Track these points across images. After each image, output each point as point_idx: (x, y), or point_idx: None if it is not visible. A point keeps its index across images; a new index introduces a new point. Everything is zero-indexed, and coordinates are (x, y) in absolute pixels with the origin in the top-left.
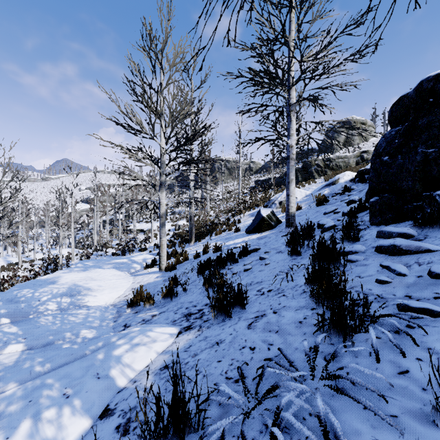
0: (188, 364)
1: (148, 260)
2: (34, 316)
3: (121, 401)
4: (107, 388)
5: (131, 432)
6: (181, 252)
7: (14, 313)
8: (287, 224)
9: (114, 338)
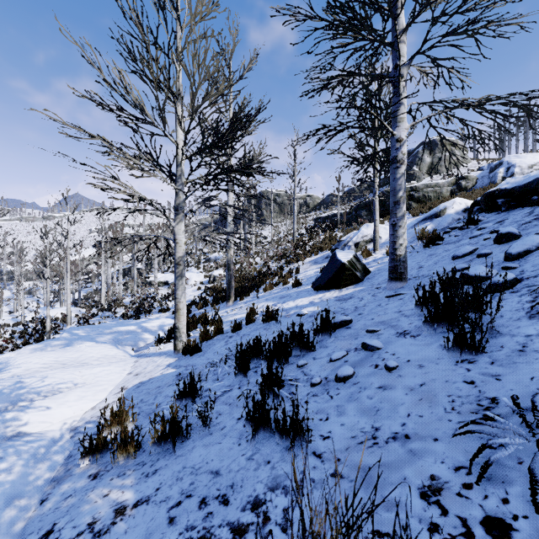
0: None
1: (166, 328)
2: None
3: None
4: None
5: None
6: (213, 318)
7: None
8: (392, 275)
9: None
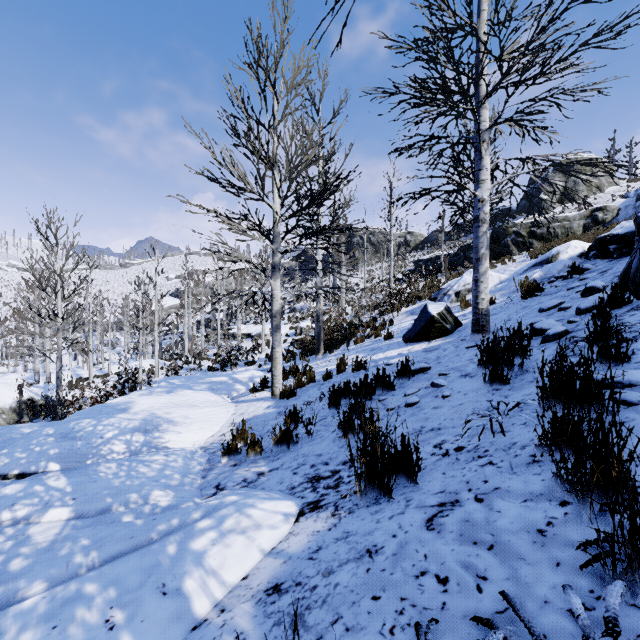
0: (315, 590)
1: (256, 380)
2: (92, 461)
3: None
4: (176, 617)
5: None
6: (304, 369)
7: (67, 455)
8: (474, 328)
9: (197, 513)
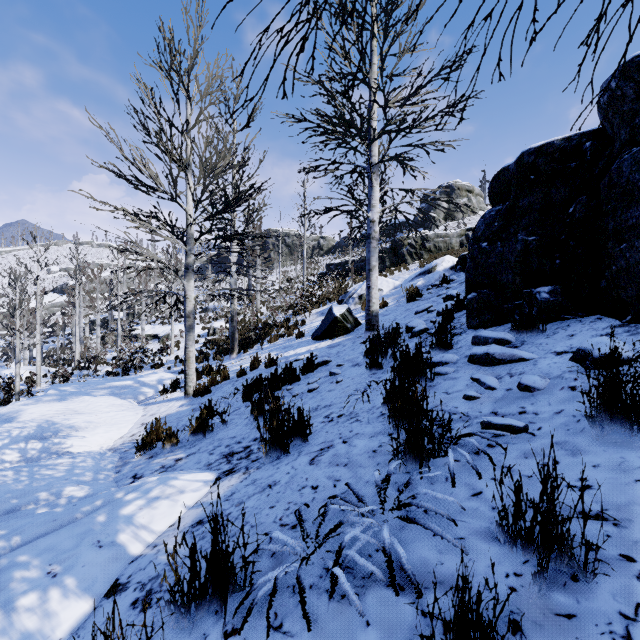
0: (230, 515)
1: (166, 382)
2: None
3: (136, 571)
4: (114, 559)
5: (154, 604)
6: (218, 368)
7: None
8: (367, 327)
9: (120, 493)
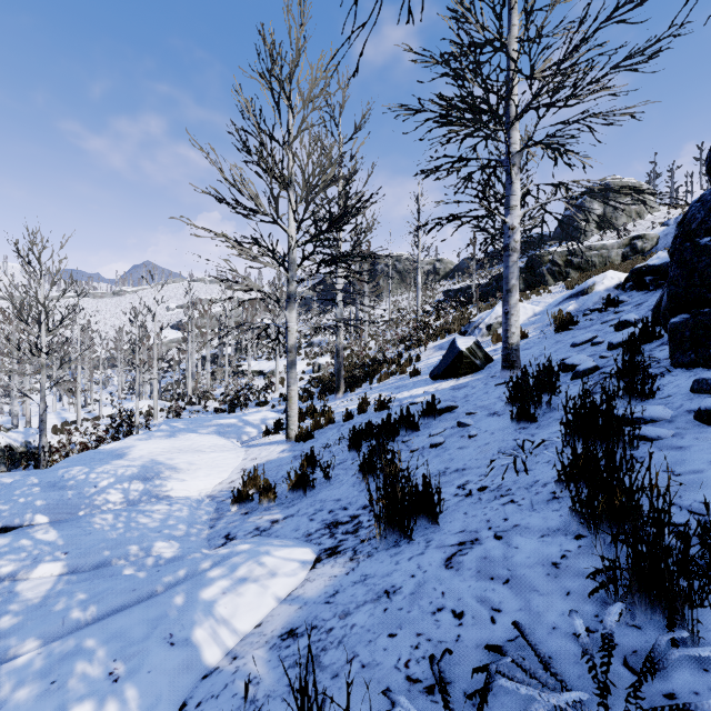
0: (331, 632)
1: (269, 422)
2: (85, 513)
3: (207, 698)
4: (185, 667)
5: None
6: (323, 410)
7: (56, 506)
8: (504, 364)
9: (205, 563)
